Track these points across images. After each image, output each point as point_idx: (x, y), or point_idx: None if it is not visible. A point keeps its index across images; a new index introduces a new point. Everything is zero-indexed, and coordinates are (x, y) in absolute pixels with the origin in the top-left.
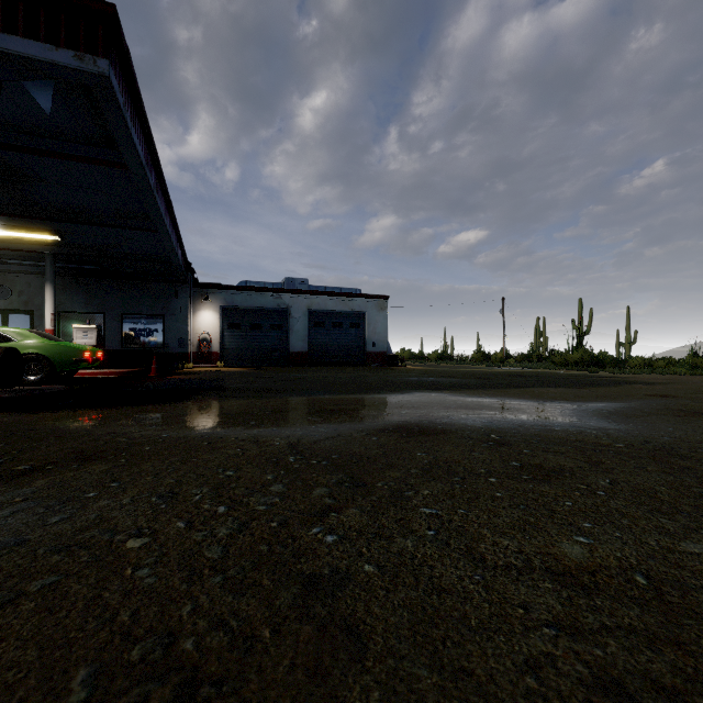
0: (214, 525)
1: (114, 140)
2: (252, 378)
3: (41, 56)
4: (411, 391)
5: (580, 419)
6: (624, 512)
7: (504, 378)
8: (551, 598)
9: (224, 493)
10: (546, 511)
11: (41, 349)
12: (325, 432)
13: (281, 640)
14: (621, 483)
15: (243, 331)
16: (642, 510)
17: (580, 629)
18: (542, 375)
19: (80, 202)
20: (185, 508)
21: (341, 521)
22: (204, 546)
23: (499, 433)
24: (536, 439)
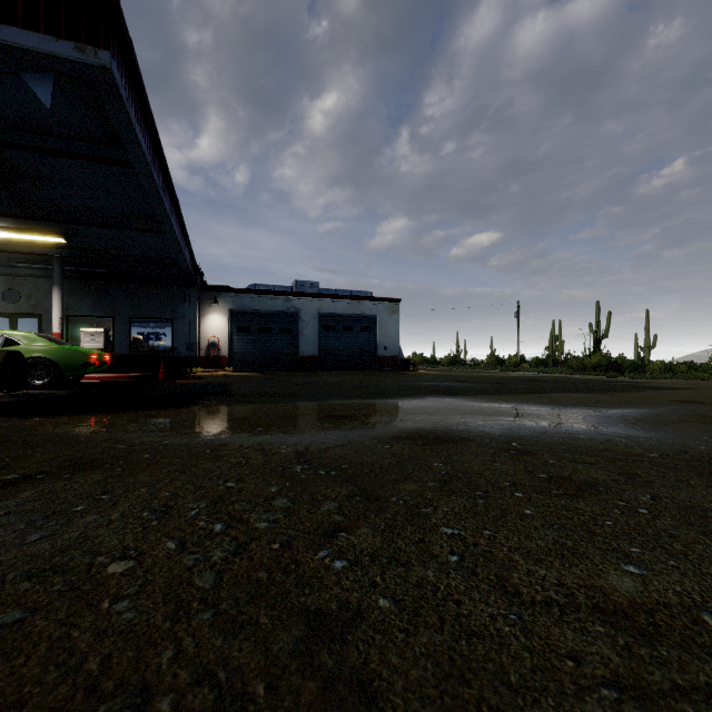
0: (209, 547)
1: (119, 137)
2: (260, 382)
3: (40, 48)
4: (424, 396)
5: (605, 426)
6: (674, 534)
7: (520, 383)
8: (606, 646)
9: (223, 508)
10: (584, 532)
11: (47, 353)
12: (335, 439)
13: (278, 701)
14: (664, 499)
15: (252, 335)
16: (694, 532)
17: (647, 691)
18: (558, 379)
19: (86, 203)
20: (178, 525)
21: (351, 542)
22: (195, 572)
23: (520, 441)
24: (561, 448)
